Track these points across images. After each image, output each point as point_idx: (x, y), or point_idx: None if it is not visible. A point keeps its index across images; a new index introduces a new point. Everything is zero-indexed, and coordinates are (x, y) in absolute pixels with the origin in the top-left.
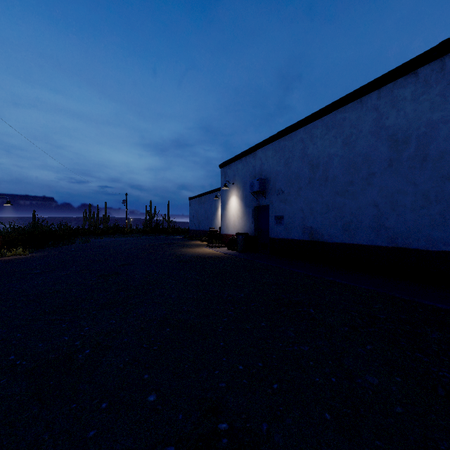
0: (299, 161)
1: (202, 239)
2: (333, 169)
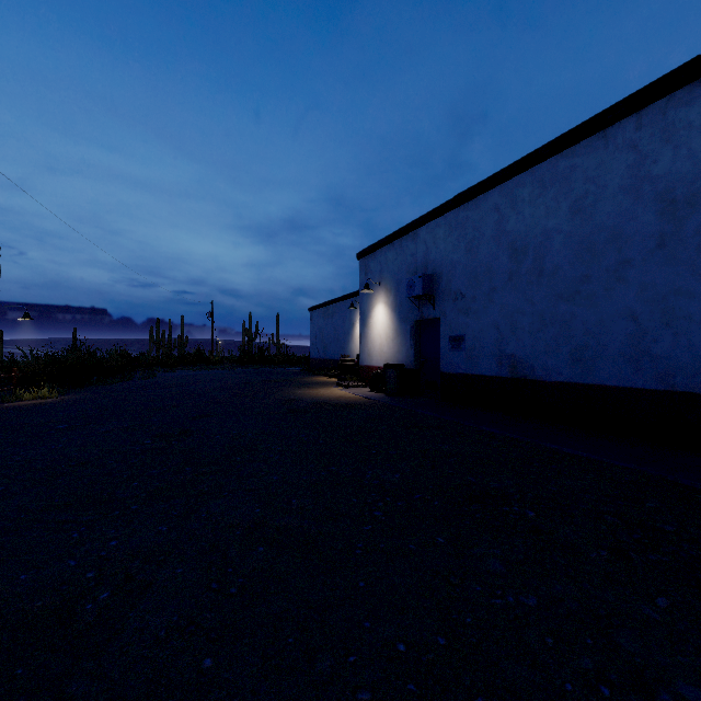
0: (492, 243)
1: (330, 373)
2: (553, 256)
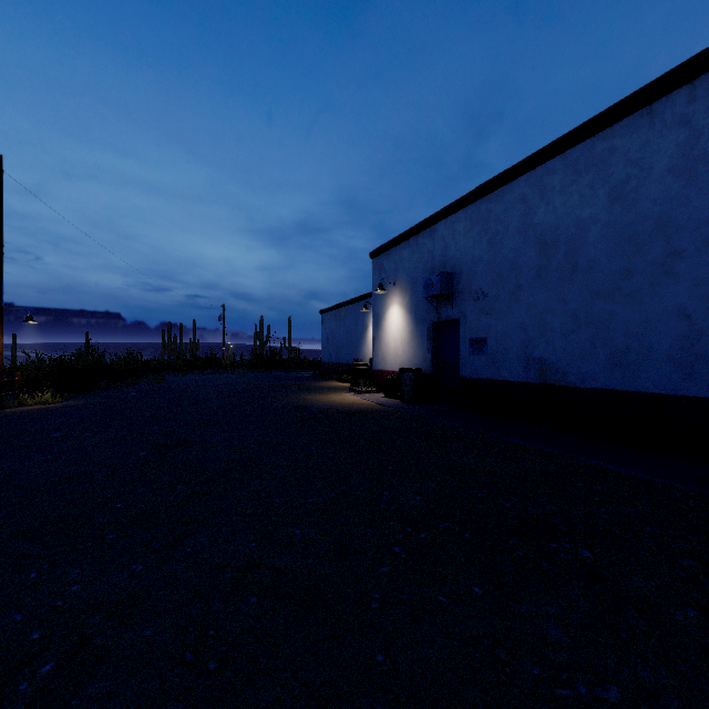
0: (518, 237)
1: (342, 378)
2: (588, 249)
